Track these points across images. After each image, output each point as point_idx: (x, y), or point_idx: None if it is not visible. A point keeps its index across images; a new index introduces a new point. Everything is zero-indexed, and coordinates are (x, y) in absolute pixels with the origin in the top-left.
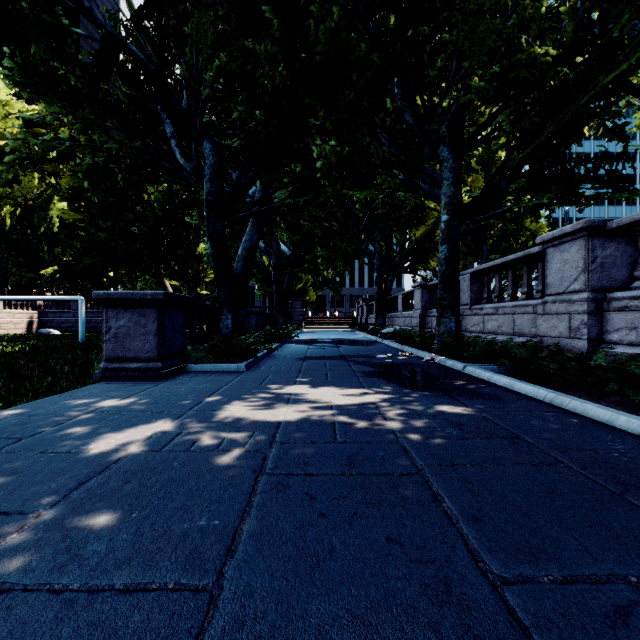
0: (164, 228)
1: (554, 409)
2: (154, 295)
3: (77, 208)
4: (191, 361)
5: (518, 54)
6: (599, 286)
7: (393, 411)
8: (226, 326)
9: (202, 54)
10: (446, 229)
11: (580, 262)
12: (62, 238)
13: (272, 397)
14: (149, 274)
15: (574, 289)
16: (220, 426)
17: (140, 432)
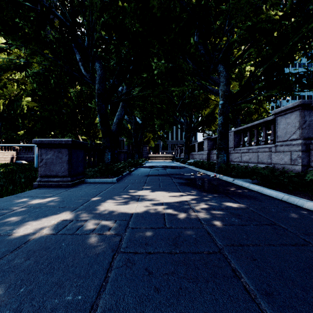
0: (78, 110)
1: (290, 205)
2: (66, 141)
3: (34, 100)
4: (87, 177)
5: (261, 15)
6: (307, 136)
7: (198, 206)
8: (107, 159)
9: (94, 16)
10: (222, 108)
11: (297, 123)
12: (28, 115)
13: (129, 197)
14: (71, 133)
15: (293, 138)
16: (96, 216)
17: (48, 220)
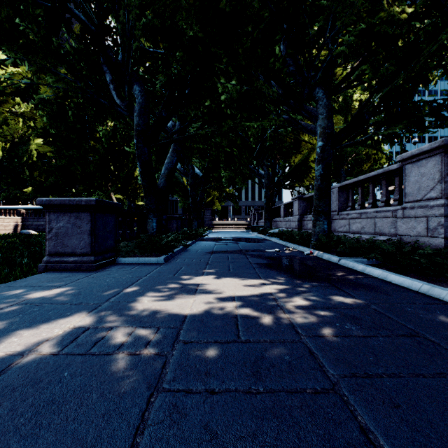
0: (111, 157)
1: (434, 300)
2: (87, 201)
3: (47, 142)
4: (121, 255)
5: (380, 13)
6: None
7: (289, 303)
8: (152, 227)
9: (131, 15)
10: (321, 152)
11: (436, 174)
12: (39, 165)
13: (182, 288)
14: (100, 190)
15: (431, 197)
16: (128, 320)
17: (49, 328)
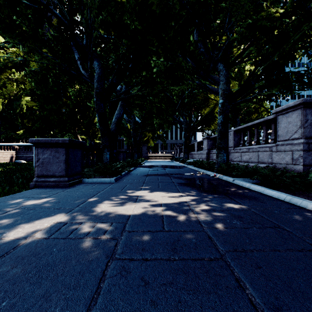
0: (77, 109)
1: (293, 206)
2: (63, 140)
3: (33, 99)
4: (85, 177)
5: (261, 12)
6: (309, 135)
7: (198, 207)
8: (106, 158)
9: (92, 13)
10: (222, 107)
11: (298, 122)
12: (28, 115)
13: (127, 198)
14: (70, 132)
15: (295, 137)
16: (92, 218)
17: (41, 223)
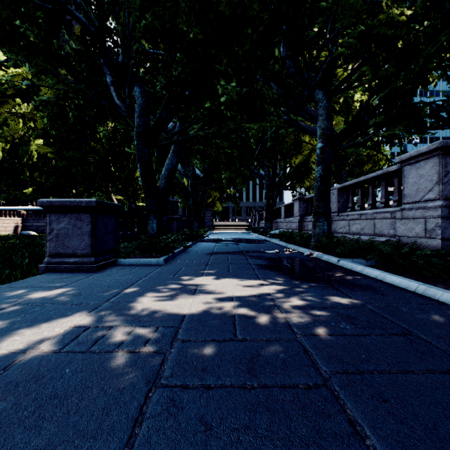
0: (111, 158)
1: (429, 301)
2: (88, 203)
3: (47, 143)
4: (121, 256)
5: (379, 15)
6: None
7: (287, 303)
8: (152, 228)
9: (132, 17)
10: (321, 154)
11: (434, 176)
12: (40, 166)
13: (181, 288)
14: (100, 191)
15: (429, 198)
16: (128, 320)
17: (50, 327)
